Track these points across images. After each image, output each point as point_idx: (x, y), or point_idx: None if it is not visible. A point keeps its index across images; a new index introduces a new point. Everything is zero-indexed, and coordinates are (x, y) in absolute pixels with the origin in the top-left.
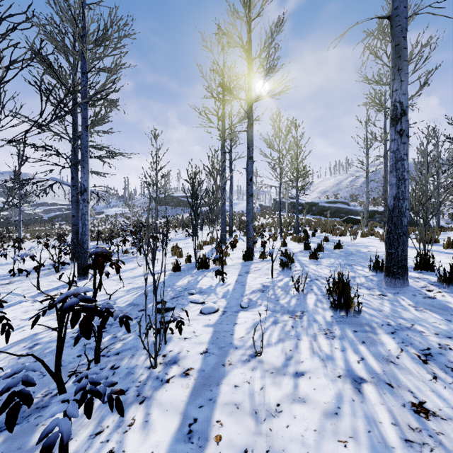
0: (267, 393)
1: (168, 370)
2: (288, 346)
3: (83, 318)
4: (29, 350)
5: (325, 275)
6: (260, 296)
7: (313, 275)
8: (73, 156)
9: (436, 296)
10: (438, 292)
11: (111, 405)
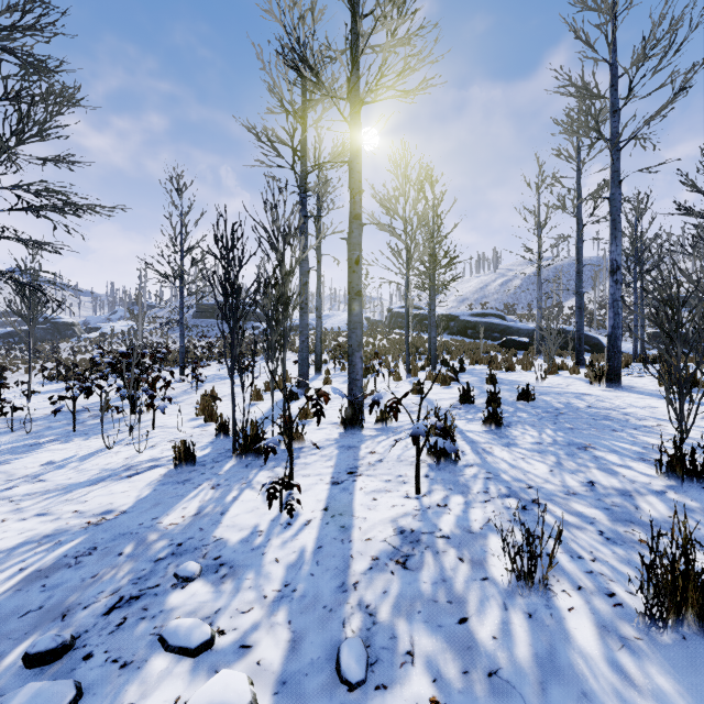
0: None
1: None
2: None
3: None
4: None
5: (547, 485)
6: (399, 590)
7: (519, 485)
8: None
9: None
10: None
11: None
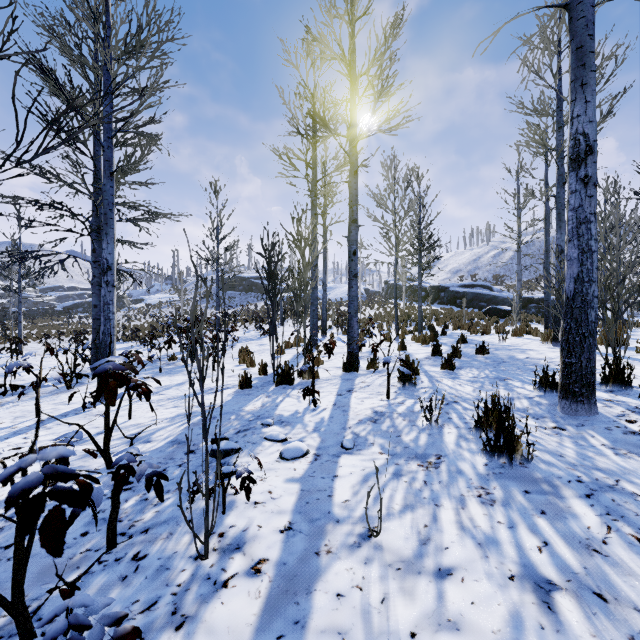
0: (392, 610)
1: (227, 563)
2: (421, 518)
3: (48, 514)
4: (6, 522)
5: (467, 395)
6: (371, 429)
7: (450, 395)
8: (94, 219)
9: None
10: None
11: None
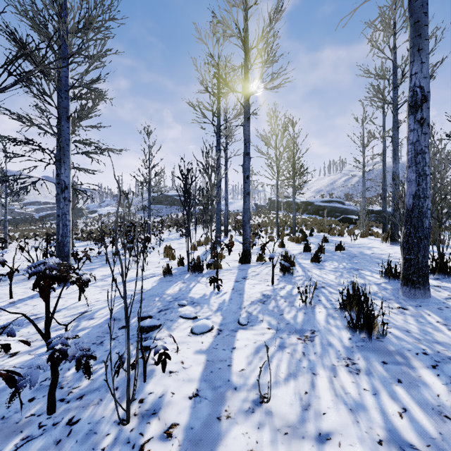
0: None
1: (144, 427)
2: (302, 385)
3: None
4: None
5: (331, 282)
6: (260, 308)
7: (318, 282)
8: (58, 152)
9: None
10: None
11: None
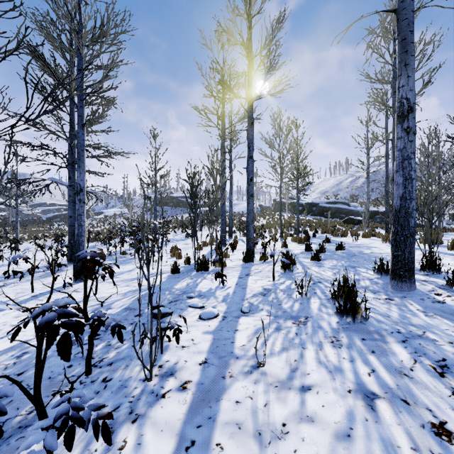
0: (271, 410)
1: (164, 383)
2: (292, 356)
3: (61, 337)
4: (17, 359)
5: (328, 278)
6: (261, 300)
7: (316, 278)
8: (70, 156)
9: (445, 301)
10: (447, 296)
11: (96, 432)
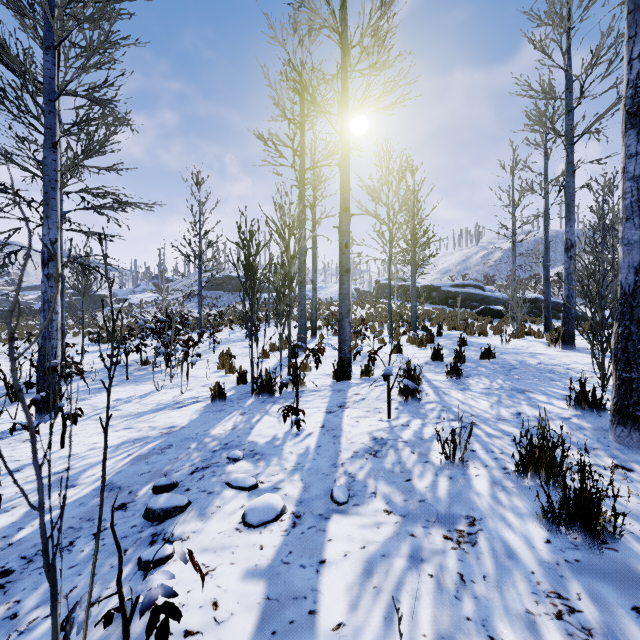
0: None
1: None
2: None
3: None
4: None
5: (485, 414)
6: (370, 466)
7: (464, 414)
8: None
9: None
10: None
11: None
